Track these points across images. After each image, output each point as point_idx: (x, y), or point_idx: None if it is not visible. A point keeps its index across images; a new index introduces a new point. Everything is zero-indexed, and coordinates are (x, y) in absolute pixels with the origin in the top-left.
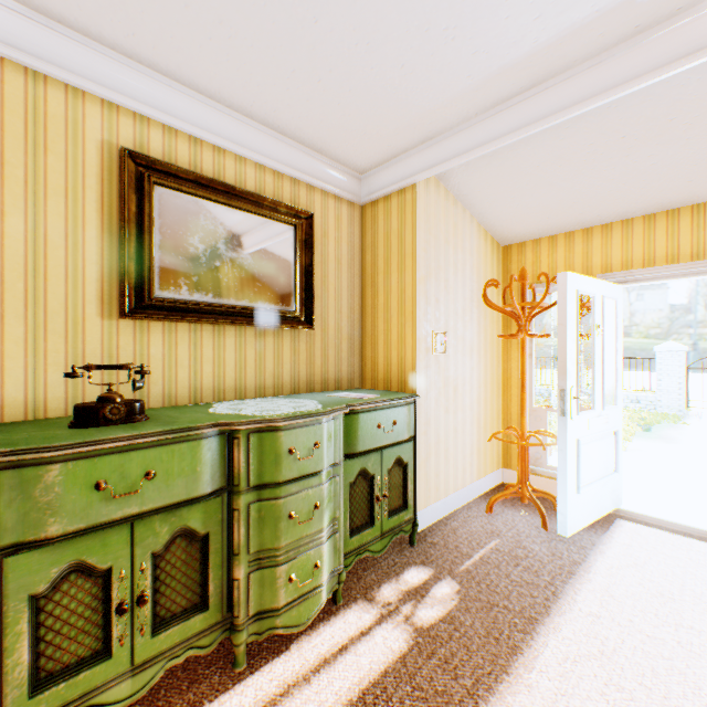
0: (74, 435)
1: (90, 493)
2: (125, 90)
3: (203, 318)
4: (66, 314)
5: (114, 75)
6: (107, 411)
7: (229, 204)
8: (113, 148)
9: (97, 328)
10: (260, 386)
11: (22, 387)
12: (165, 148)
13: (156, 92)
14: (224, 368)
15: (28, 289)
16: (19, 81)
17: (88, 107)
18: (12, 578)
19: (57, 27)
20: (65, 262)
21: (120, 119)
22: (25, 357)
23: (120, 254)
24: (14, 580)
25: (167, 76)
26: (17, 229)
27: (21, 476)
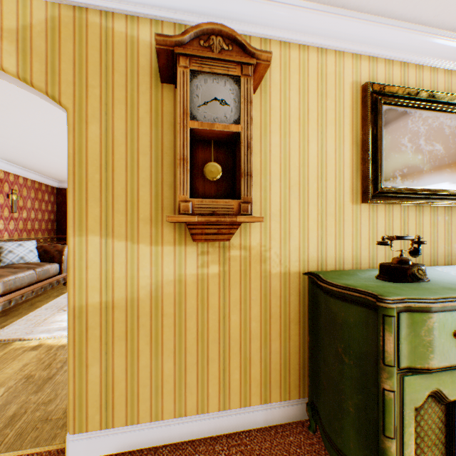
0: (415, 289)
1: (448, 339)
2: (366, 41)
3: (413, 200)
4: (334, 202)
5: (362, 33)
6: (414, 271)
7: (428, 108)
8: (356, 85)
9: (349, 210)
10: (446, 255)
11: (315, 249)
12: (384, 76)
13: (385, 35)
14: (421, 239)
15: (317, 187)
16: (314, 57)
17: (344, 62)
18: (406, 391)
19: (339, 11)
20: (334, 168)
21: (360, 64)
22: (316, 230)
23: (363, 158)
24: (406, 393)
25: (396, 19)
26: (313, 150)
27: (410, 318)
